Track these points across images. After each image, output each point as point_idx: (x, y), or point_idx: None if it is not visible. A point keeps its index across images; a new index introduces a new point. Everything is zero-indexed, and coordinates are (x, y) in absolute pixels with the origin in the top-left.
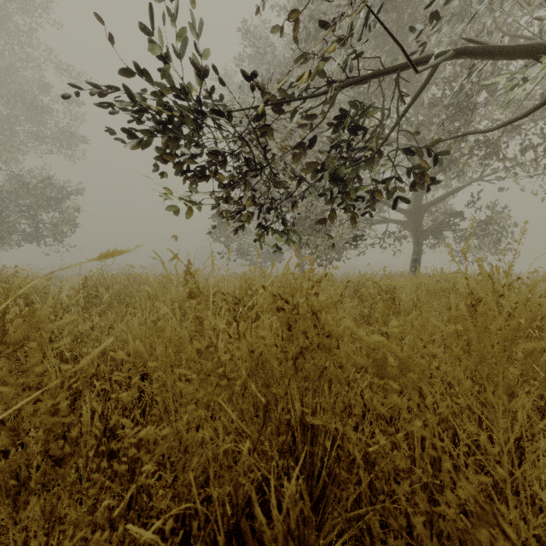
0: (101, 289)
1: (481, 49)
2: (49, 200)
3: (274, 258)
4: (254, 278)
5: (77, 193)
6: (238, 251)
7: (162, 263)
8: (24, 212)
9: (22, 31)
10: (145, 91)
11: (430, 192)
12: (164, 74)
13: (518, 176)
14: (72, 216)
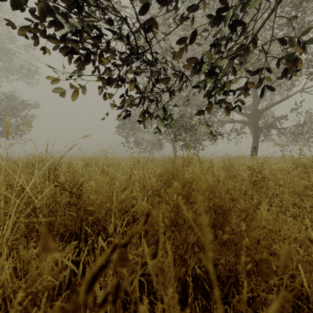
0: None
1: None
2: (12, 109)
3: (157, 147)
4: None
5: (33, 106)
6: (135, 142)
7: None
8: None
9: None
10: None
11: None
12: None
13: None
14: (28, 119)
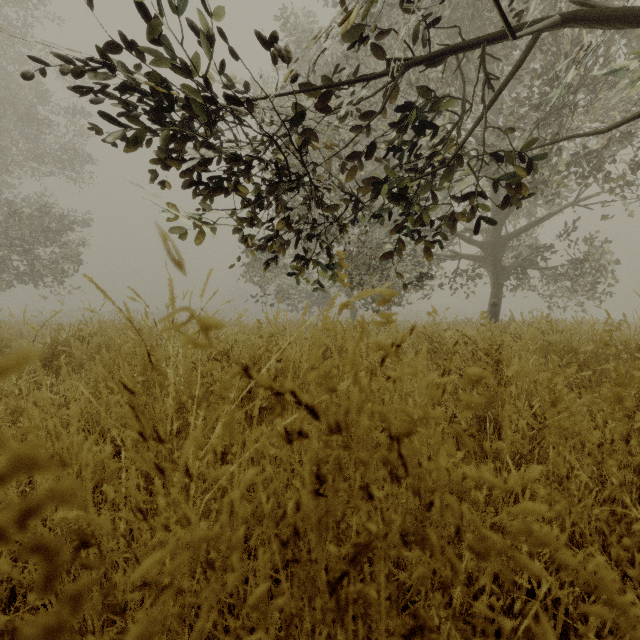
0: (74, 344)
1: (600, 13)
2: (46, 232)
3: (320, 303)
4: (274, 331)
5: (82, 223)
6: (277, 293)
7: (125, 305)
8: (15, 246)
9: (14, 27)
10: (138, 70)
11: (509, 222)
12: (154, 34)
13: (625, 198)
14: (75, 251)
